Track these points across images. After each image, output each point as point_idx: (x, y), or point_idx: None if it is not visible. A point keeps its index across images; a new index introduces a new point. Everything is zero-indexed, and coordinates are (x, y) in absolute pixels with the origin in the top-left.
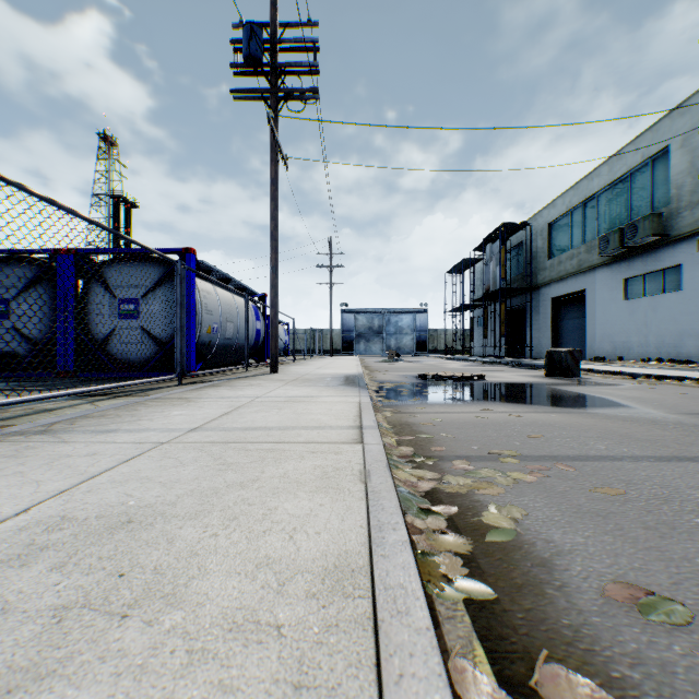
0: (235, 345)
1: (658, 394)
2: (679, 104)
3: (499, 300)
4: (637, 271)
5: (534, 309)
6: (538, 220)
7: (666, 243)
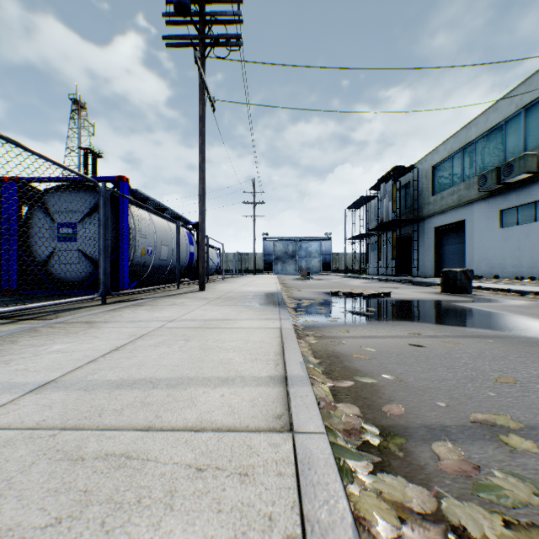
0: (170, 266)
1: None
2: None
3: (391, 229)
4: (511, 203)
5: (420, 237)
6: (423, 163)
7: (538, 179)
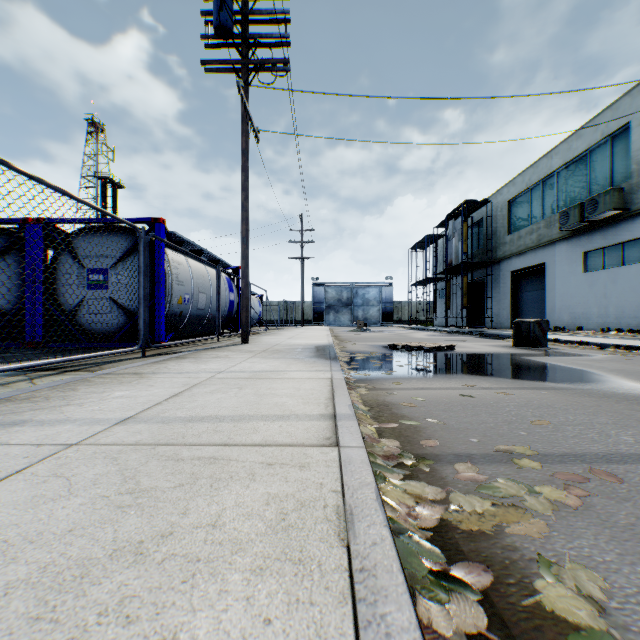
0: (208, 316)
1: (639, 366)
2: (639, 82)
3: (461, 274)
4: (596, 244)
5: (494, 282)
6: (499, 197)
7: (626, 217)
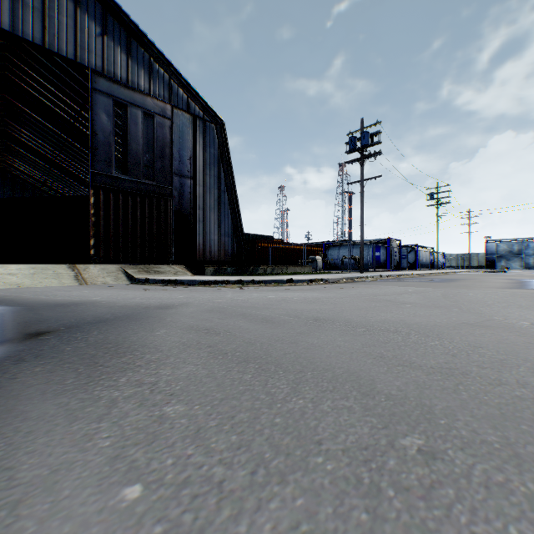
0: (424, 264)
1: None
2: None
3: None
4: None
5: None
6: None
7: None
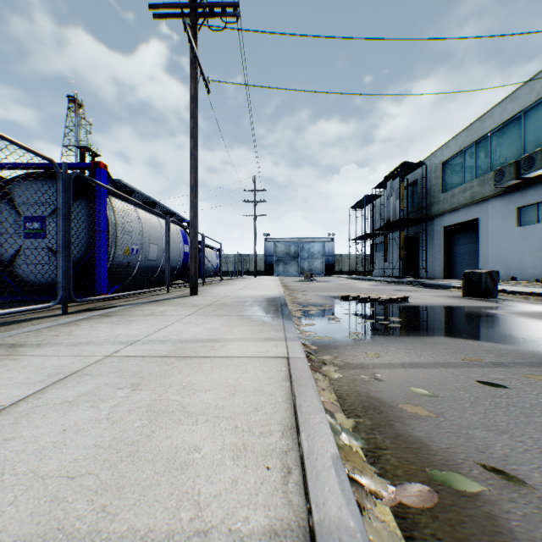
0: (160, 267)
1: None
2: None
3: (399, 229)
4: (531, 200)
5: (428, 236)
6: (432, 160)
7: None
